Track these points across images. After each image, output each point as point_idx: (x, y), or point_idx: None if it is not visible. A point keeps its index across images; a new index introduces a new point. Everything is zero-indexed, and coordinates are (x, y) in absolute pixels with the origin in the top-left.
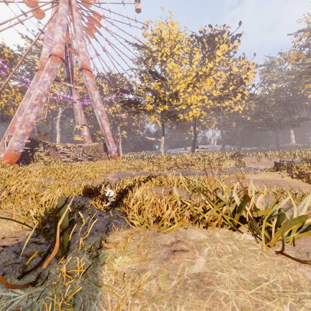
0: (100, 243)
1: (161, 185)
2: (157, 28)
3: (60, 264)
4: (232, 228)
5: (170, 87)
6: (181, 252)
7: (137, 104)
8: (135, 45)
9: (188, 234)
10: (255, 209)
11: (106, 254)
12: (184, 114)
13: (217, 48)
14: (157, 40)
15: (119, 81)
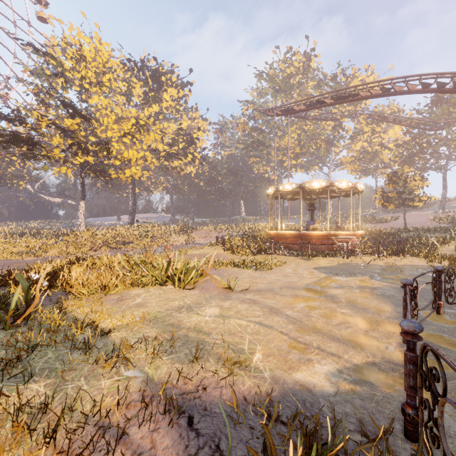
0: (59, 305)
1: (93, 267)
2: (74, 37)
3: (30, 320)
4: (162, 284)
5: (97, 133)
6: (126, 299)
7: (34, 145)
8: (30, 45)
9: (130, 293)
10: (175, 268)
11: (67, 311)
12: (119, 171)
13: (164, 90)
14: (74, 54)
15: None
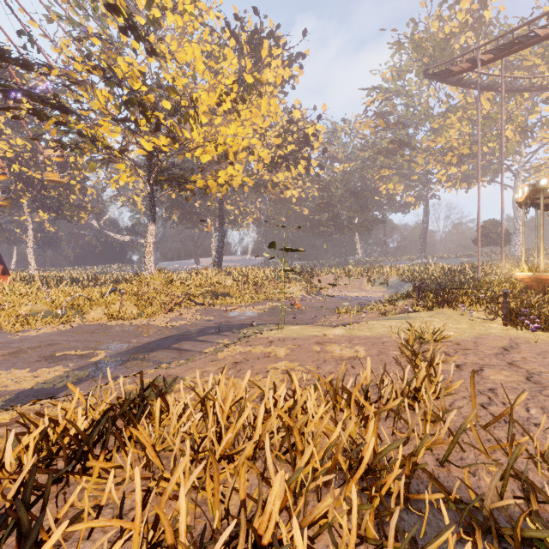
0: None
1: None
2: None
3: None
4: None
5: (175, 81)
6: None
7: (66, 111)
8: None
9: None
10: None
11: None
12: (207, 176)
13: (266, 66)
14: None
15: (26, 80)
